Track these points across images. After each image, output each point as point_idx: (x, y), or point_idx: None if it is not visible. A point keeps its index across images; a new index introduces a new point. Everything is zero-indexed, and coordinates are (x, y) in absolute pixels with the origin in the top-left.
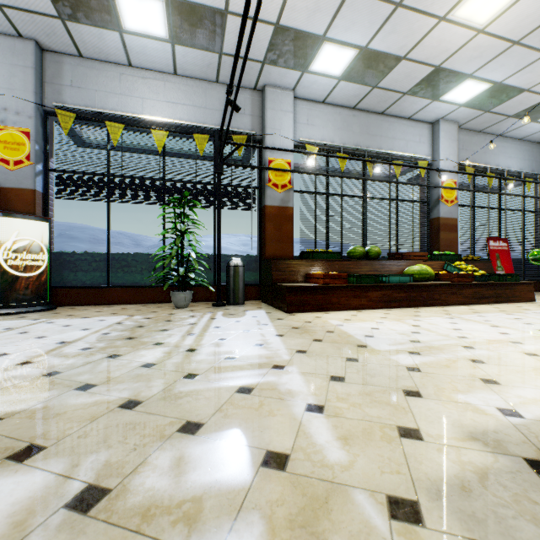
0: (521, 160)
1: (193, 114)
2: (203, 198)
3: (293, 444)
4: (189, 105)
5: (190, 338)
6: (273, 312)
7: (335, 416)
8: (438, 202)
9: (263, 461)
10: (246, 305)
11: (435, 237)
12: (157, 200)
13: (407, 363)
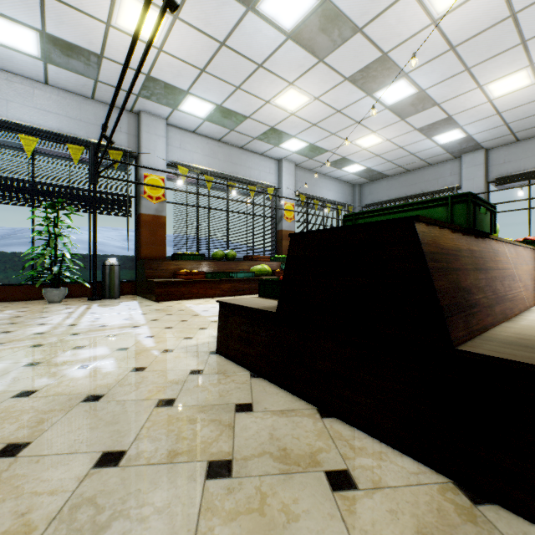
0: (337, 193)
1: (67, 124)
2: (78, 203)
3: (133, 345)
4: (62, 115)
5: (70, 320)
6: (145, 302)
7: (158, 337)
8: (282, 218)
9: (117, 350)
10: (122, 298)
11: (280, 244)
12: (25, 201)
13: (214, 319)
